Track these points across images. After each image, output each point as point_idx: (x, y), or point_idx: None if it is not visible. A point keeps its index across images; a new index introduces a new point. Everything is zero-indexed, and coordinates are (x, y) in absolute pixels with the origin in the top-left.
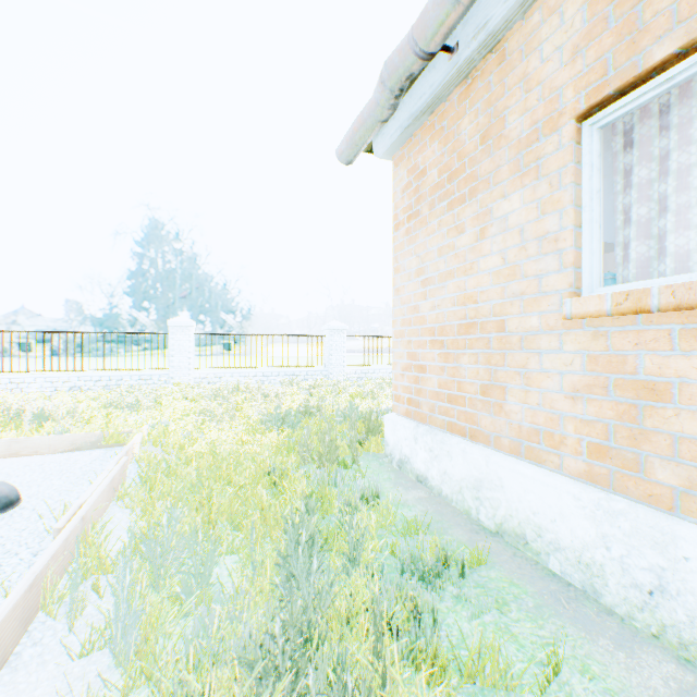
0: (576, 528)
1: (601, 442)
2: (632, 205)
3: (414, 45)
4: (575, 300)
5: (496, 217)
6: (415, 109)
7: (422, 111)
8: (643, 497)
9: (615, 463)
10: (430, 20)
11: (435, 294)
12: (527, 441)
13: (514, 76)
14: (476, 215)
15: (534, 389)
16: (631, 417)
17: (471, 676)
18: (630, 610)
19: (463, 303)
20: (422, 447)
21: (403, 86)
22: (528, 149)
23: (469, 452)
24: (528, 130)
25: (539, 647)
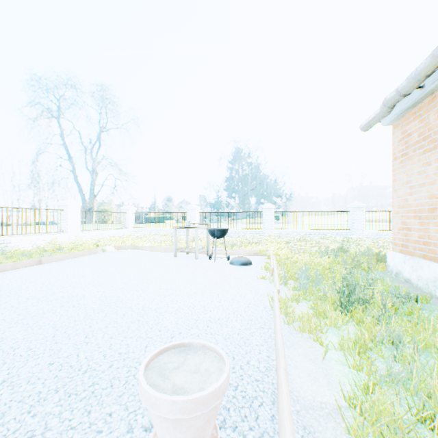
0: None
1: None
2: None
3: (398, 93)
4: None
5: None
6: (403, 108)
7: (407, 108)
8: None
9: None
10: (405, 86)
11: (415, 193)
12: None
13: None
14: (436, 158)
15: None
16: None
17: (408, 314)
18: None
19: (429, 198)
20: (407, 265)
21: (394, 104)
22: None
23: (430, 265)
24: None
25: None
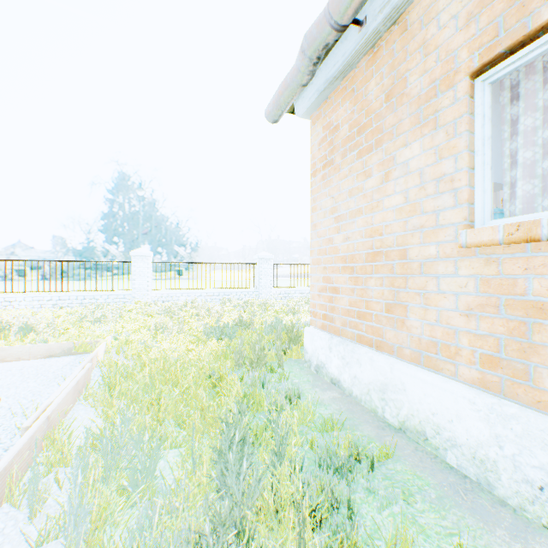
0: (471, 428)
1: (493, 354)
2: (518, 149)
3: (329, 18)
4: (470, 231)
5: (398, 162)
6: (330, 75)
7: (335, 77)
8: (532, 402)
9: (506, 372)
10: None
11: (346, 228)
12: (426, 352)
13: (415, 43)
14: (381, 161)
15: (432, 307)
16: (520, 333)
17: None
18: (521, 502)
19: (370, 235)
20: (335, 355)
21: (320, 55)
22: (427, 104)
23: (376, 360)
24: (427, 87)
25: (443, 537)
